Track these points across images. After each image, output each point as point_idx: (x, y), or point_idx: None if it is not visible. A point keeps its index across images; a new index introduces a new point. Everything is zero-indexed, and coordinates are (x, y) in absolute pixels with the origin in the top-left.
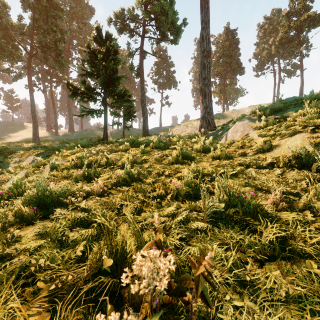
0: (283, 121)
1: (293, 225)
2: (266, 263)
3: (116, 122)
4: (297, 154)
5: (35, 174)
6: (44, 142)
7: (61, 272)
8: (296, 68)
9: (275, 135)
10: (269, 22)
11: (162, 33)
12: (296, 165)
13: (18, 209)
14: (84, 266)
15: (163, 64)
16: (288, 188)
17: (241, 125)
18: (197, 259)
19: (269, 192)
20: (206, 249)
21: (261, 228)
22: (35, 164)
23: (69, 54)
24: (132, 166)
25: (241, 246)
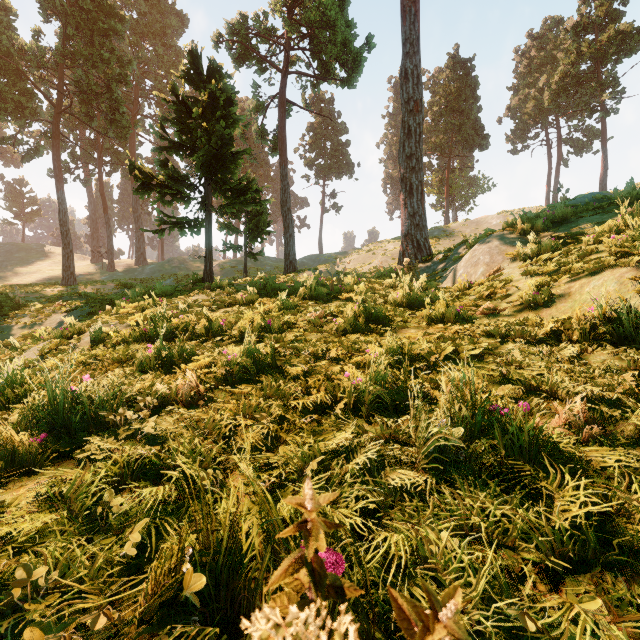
0: (574, 244)
1: (623, 483)
2: (568, 578)
3: (231, 245)
4: (609, 313)
5: (60, 354)
6: (85, 285)
7: (85, 602)
8: (592, 136)
9: (559, 272)
10: (538, 44)
11: (324, 65)
12: (608, 336)
13: (6, 439)
14: (141, 586)
15: (326, 128)
16: (596, 388)
17: (485, 251)
18: (416, 613)
19: (555, 397)
20: (426, 543)
21: (548, 487)
22: (60, 332)
23: (137, 108)
24: (260, 337)
25: (505, 531)
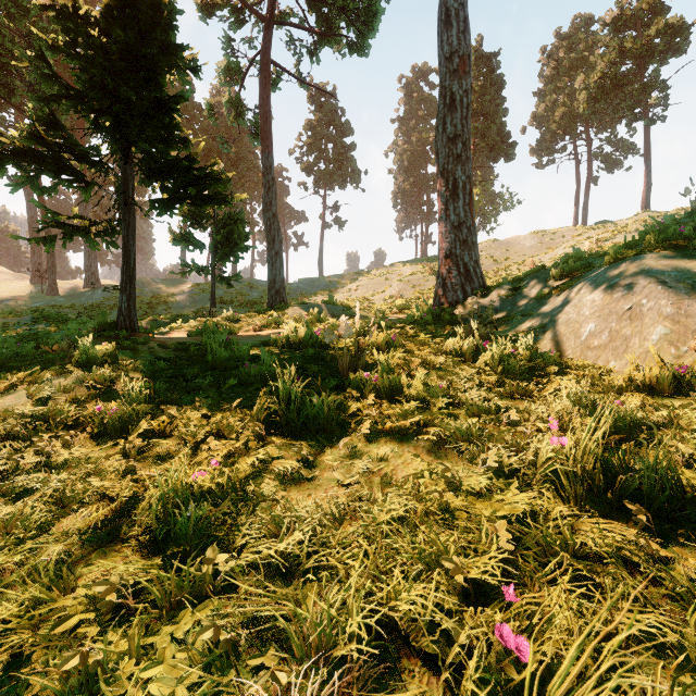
0: None
1: None
2: None
3: (193, 265)
4: None
5: None
6: None
7: None
8: (626, 150)
9: None
10: (567, 44)
11: (325, 21)
12: None
13: None
14: None
15: (328, 126)
16: None
17: (652, 289)
18: None
19: None
20: None
21: None
22: None
23: None
24: None
25: None
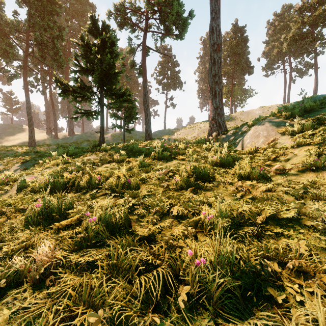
0: None
1: None
2: None
3: (116, 125)
4: None
5: None
6: (40, 146)
7: None
8: (308, 67)
9: (325, 143)
10: (279, 18)
11: (167, 28)
12: None
13: None
14: None
15: (168, 63)
16: None
17: (263, 128)
18: None
19: None
20: None
21: None
22: (3, 180)
23: (69, 54)
24: (123, 190)
25: None
